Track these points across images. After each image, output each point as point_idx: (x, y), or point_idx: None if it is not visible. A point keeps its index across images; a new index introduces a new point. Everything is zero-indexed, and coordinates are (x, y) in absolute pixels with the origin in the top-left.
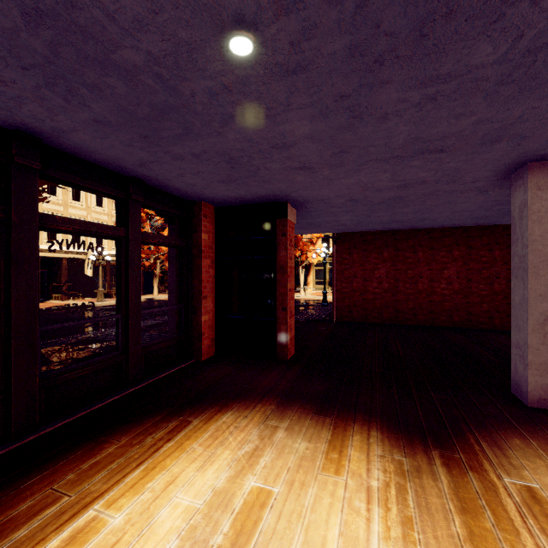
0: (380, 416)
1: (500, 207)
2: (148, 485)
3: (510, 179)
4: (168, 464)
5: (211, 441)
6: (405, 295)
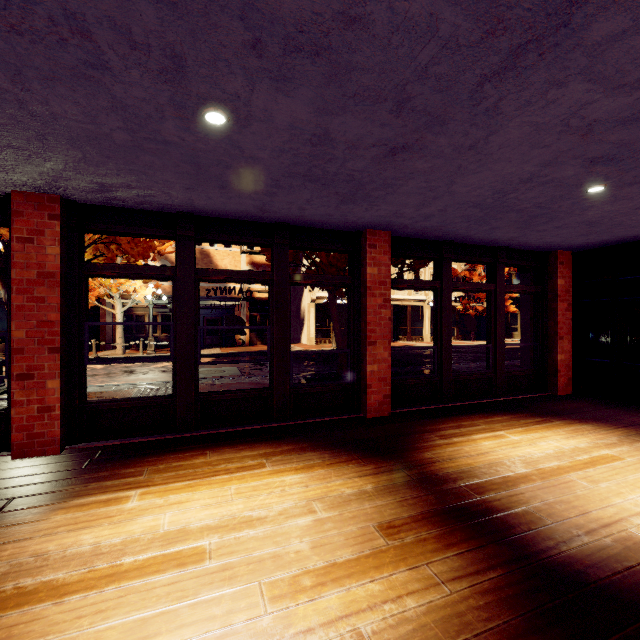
0: None
1: None
2: (529, 434)
3: None
4: (539, 431)
5: (571, 432)
6: None
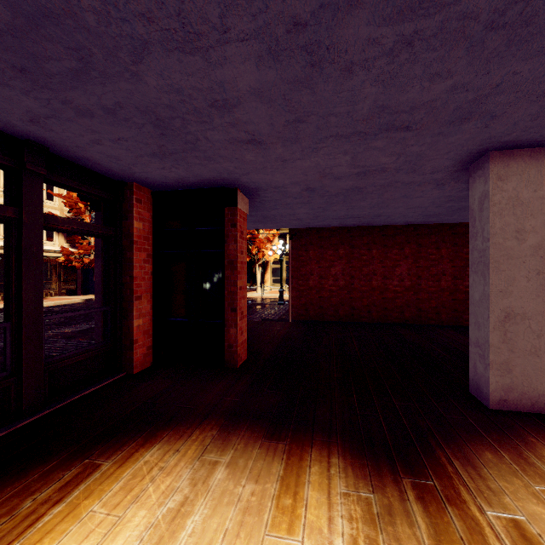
0: (341, 435)
1: (451, 204)
2: None
3: (468, 171)
4: None
5: (121, 496)
6: (360, 293)
